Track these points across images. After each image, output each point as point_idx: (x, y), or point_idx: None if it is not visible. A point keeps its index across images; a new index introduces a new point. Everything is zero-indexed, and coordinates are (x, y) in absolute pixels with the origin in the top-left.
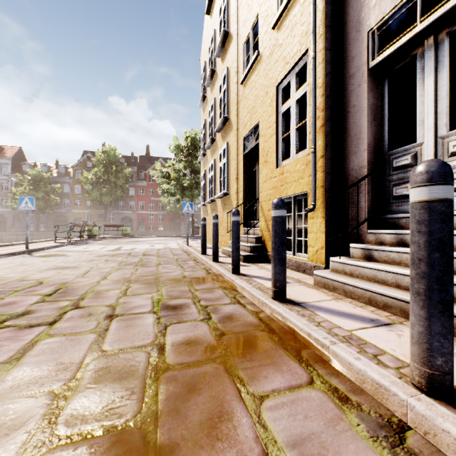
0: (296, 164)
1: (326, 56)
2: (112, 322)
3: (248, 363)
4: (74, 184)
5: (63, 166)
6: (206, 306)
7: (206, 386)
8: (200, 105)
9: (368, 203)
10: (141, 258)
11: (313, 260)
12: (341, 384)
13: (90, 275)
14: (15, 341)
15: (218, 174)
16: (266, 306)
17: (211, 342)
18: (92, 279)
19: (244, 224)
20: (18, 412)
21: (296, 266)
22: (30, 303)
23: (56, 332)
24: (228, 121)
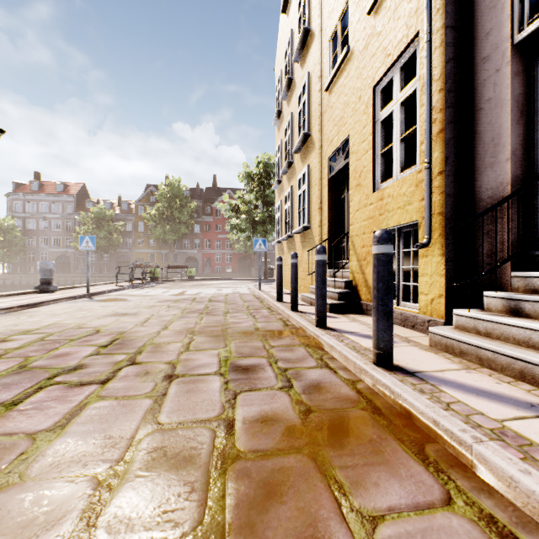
0: (401, 186)
1: (447, 37)
2: (172, 384)
3: (347, 458)
4: (137, 221)
5: (125, 202)
6: (285, 369)
7: (291, 490)
8: (274, 122)
9: (513, 234)
10: (206, 305)
11: (427, 312)
12: (499, 510)
13: (150, 324)
14: (62, 402)
15: (296, 205)
16: (365, 373)
17: (295, 421)
18: (151, 329)
19: (330, 264)
20: (53, 502)
21: (402, 320)
22: (84, 356)
23: (108, 394)
24: (309, 139)
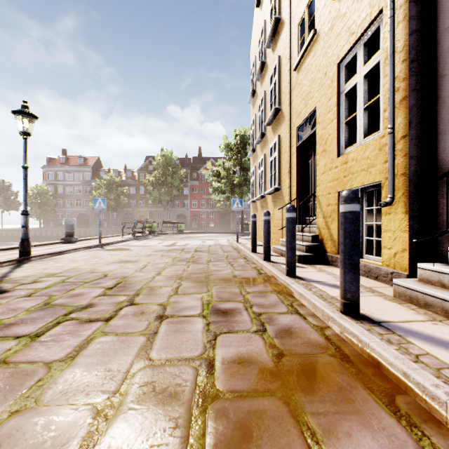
0: (365, 150)
1: (410, 11)
2: (162, 324)
3: (319, 404)
4: (138, 186)
5: (130, 171)
6: (259, 314)
7: (266, 434)
8: (249, 100)
9: None
10: (193, 255)
11: (390, 265)
12: None
13: (147, 270)
14: (74, 336)
15: (268, 169)
16: (333, 321)
17: (268, 364)
18: (148, 274)
19: (298, 220)
20: (59, 428)
21: (365, 271)
22: (93, 296)
23: (110, 330)
24: (279, 112)
